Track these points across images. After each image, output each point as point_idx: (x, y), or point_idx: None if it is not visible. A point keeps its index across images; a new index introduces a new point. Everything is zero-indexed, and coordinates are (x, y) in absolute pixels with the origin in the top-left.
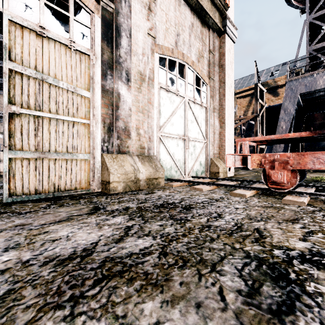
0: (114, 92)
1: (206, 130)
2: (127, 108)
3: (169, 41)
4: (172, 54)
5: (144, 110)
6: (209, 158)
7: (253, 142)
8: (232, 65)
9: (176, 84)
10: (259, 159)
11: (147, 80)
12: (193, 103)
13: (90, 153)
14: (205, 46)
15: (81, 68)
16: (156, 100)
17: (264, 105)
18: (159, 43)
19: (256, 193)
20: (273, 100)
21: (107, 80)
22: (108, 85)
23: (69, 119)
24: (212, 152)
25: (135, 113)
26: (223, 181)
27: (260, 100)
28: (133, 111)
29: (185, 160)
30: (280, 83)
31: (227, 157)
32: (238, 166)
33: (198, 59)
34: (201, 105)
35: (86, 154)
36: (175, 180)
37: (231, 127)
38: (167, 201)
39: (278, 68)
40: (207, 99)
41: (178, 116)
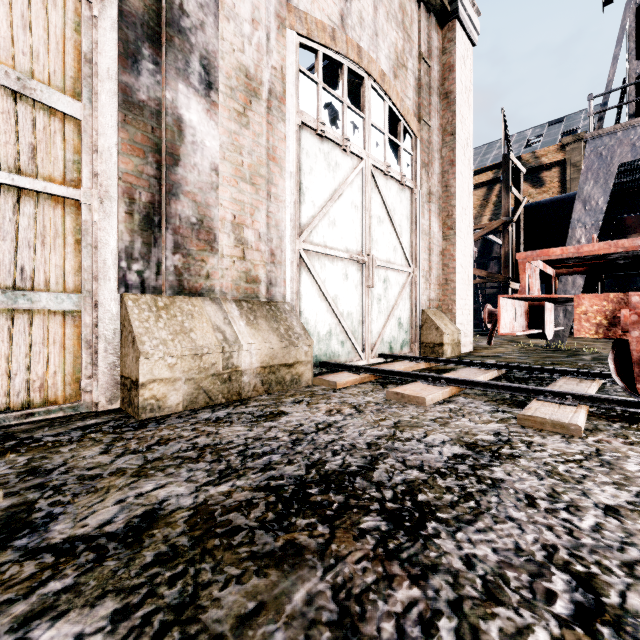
0: (163, 113)
1: (413, 244)
2: (205, 165)
3: (326, 9)
4: (332, 42)
5: (258, 177)
6: (419, 309)
7: (551, 266)
8: (470, 95)
9: (342, 121)
10: (604, 311)
11: (264, 97)
12: (383, 175)
13: (81, 292)
14: (410, 44)
15: (49, 23)
16: (291, 156)
17: (521, 200)
18: (299, 8)
19: (587, 412)
20: (533, 194)
21: (142, 76)
22: (146, 88)
23: (0, 179)
24: (426, 295)
25: (230, 182)
26: (466, 369)
27: (514, 190)
28: (224, 177)
29: (363, 315)
30: (547, 160)
31: (502, 304)
32: (528, 332)
33: (394, 71)
34: (401, 184)
35: (65, 295)
36: (342, 367)
37: (468, 238)
38: (323, 464)
39: (541, 131)
40: (414, 169)
41: (347, 203)
